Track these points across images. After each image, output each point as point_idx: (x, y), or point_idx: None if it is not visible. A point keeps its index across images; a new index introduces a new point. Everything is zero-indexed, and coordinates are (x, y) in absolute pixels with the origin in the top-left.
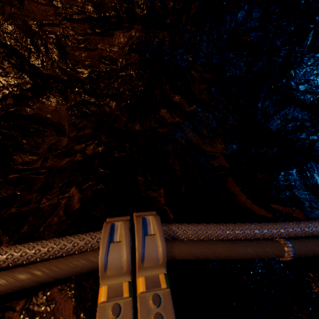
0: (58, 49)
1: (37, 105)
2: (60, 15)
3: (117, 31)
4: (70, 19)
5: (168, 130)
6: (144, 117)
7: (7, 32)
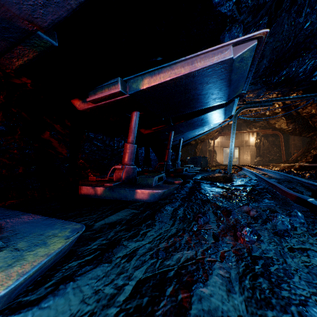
0: None
1: None
2: None
3: None
4: None
5: None
6: None
7: None
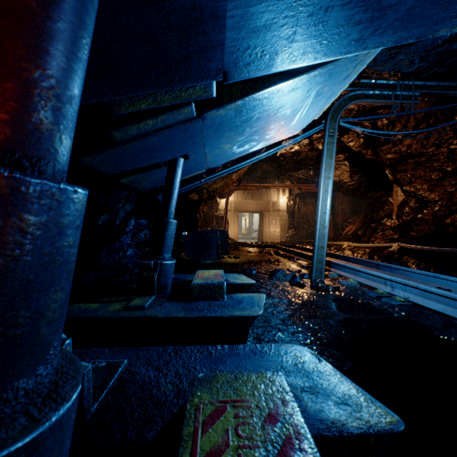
0: (427, 191)
1: (421, 214)
2: (425, 181)
3: (446, 178)
4: (428, 181)
5: (454, 223)
6: (451, 217)
7: (411, 192)
